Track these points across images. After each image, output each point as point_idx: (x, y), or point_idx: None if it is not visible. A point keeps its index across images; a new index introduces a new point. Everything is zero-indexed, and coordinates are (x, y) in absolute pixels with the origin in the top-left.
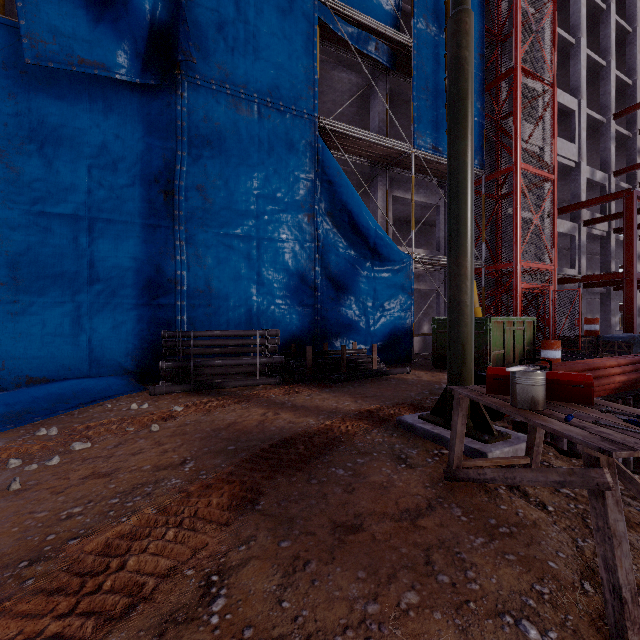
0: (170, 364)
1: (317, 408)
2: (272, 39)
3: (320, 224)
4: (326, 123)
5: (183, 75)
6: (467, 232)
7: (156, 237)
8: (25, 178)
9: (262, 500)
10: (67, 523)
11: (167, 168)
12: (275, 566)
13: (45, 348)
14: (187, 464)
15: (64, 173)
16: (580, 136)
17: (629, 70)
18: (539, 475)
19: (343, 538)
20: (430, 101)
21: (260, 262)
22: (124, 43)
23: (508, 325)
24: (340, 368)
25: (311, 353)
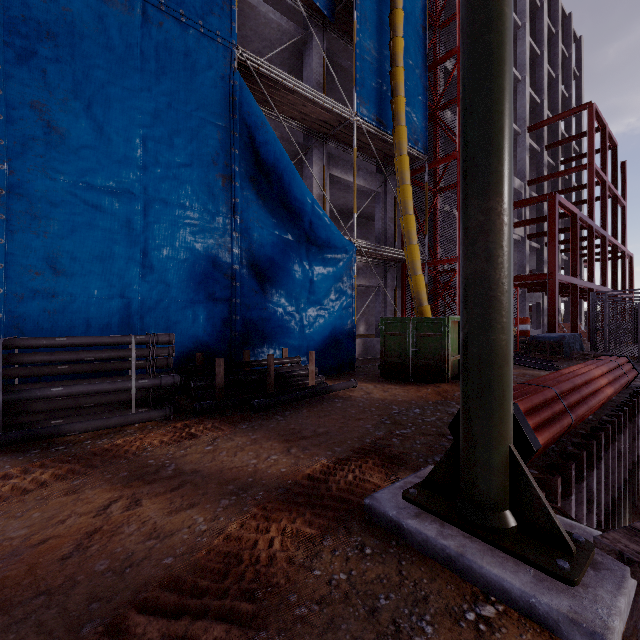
0: None
1: (220, 476)
2: None
3: (239, 190)
4: (248, 57)
5: None
6: (505, 149)
7: None
8: None
9: None
10: None
11: None
12: None
13: None
14: None
15: None
16: None
17: (538, 90)
18: None
19: None
20: (374, 64)
21: (147, 234)
22: None
23: None
24: (266, 386)
25: (223, 368)
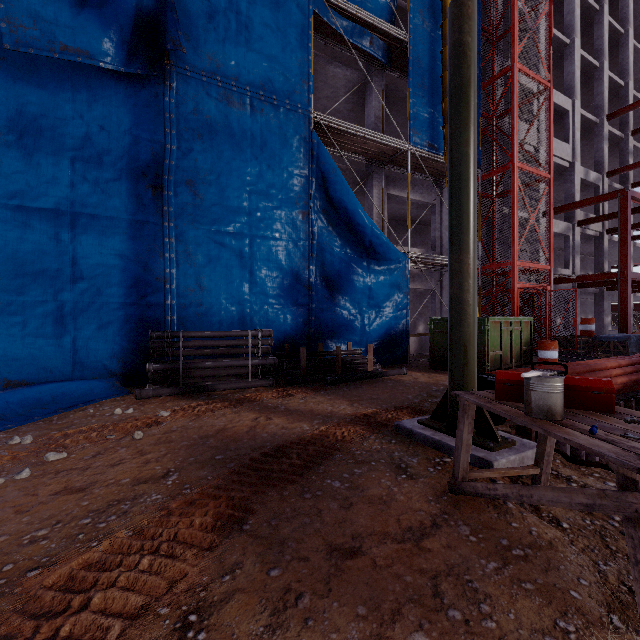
0: (158, 366)
1: (311, 412)
2: (265, 30)
3: (315, 222)
4: (321, 118)
5: (172, 65)
6: (469, 227)
7: (144, 234)
8: (3, 170)
9: (250, 518)
10: (29, 549)
11: (155, 162)
12: (263, 601)
13: (25, 350)
14: (170, 476)
15: (45, 166)
16: (574, 136)
17: (622, 71)
18: (562, 495)
19: (340, 564)
20: (426, 98)
21: (253, 260)
22: (109, 30)
23: (505, 325)
24: (335, 369)
25: (305, 354)
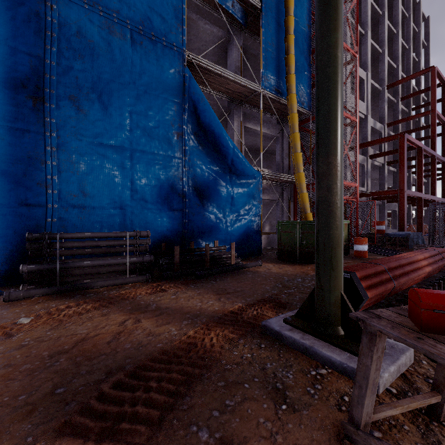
0: (33, 267)
1: (181, 310)
2: None
3: (187, 141)
4: (193, 57)
5: None
6: (338, 130)
7: (23, 141)
8: None
9: None
10: None
11: (36, 75)
12: None
13: None
14: None
15: None
16: (368, 97)
17: (394, 58)
18: None
19: None
20: (274, 54)
21: (133, 171)
22: None
23: None
24: (204, 264)
25: (179, 252)
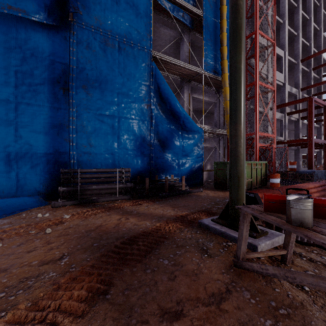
0: (65, 188)
1: (151, 214)
2: (126, 5)
3: (153, 110)
4: (157, 54)
5: (74, 22)
6: (241, 110)
7: (58, 114)
8: None
9: (111, 289)
10: None
11: (64, 75)
12: None
13: None
14: (63, 259)
15: None
16: (285, 70)
17: (308, 38)
18: (320, 281)
19: (169, 325)
20: (212, 46)
21: (119, 130)
22: None
23: (253, 165)
24: (164, 189)
25: (148, 181)
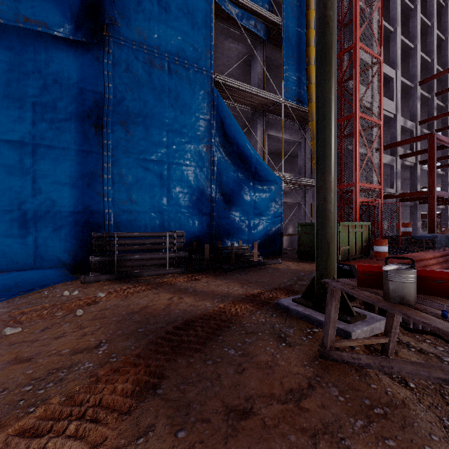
0: (98, 258)
1: (213, 293)
2: (179, 13)
3: (215, 153)
4: (219, 78)
5: (110, 36)
6: (331, 154)
7: (88, 160)
8: None
9: (163, 383)
10: None
11: (97, 107)
12: None
13: None
14: (101, 347)
15: (13, 108)
16: (397, 96)
17: (429, 52)
18: (420, 369)
19: (236, 425)
20: (295, 65)
21: (170, 180)
22: (61, 7)
23: (351, 228)
24: (230, 260)
25: (208, 249)
